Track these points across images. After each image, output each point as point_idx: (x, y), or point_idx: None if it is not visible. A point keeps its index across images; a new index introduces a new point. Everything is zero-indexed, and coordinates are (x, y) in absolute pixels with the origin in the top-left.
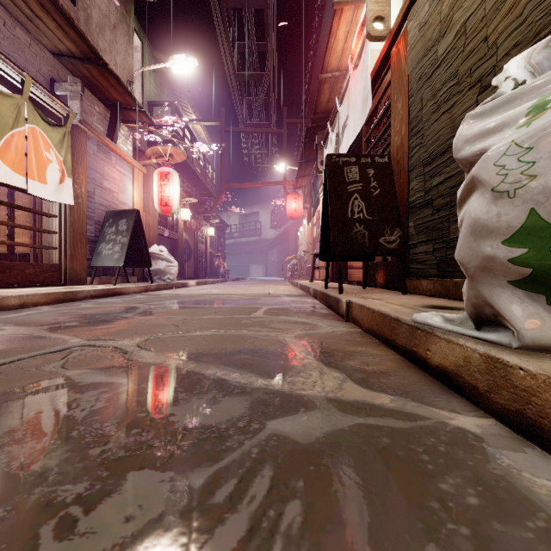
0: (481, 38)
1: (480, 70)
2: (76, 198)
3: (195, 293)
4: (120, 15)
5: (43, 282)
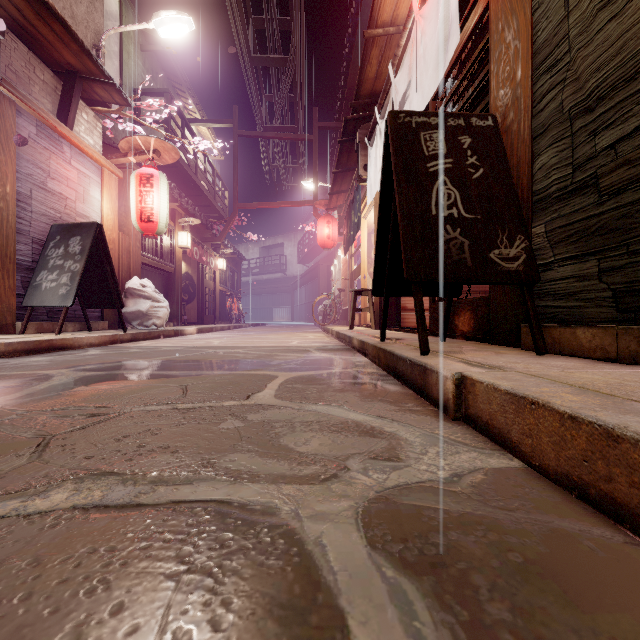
0: None
1: None
2: None
3: (185, 345)
4: None
5: None
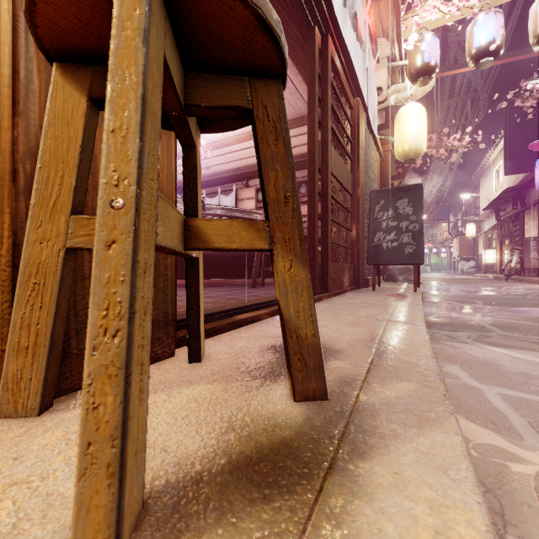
0: None
1: None
2: None
3: None
4: None
5: None
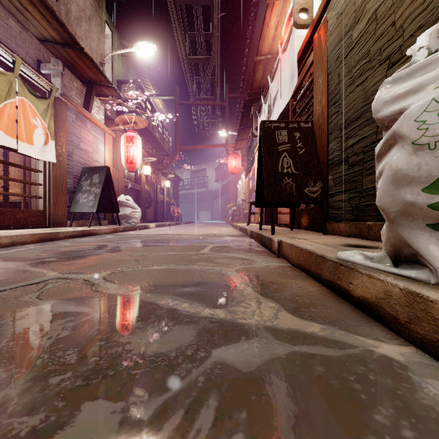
0: (390, 23)
1: (389, 49)
2: (58, 157)
3: (154, 233)
4: (94, 10)
5: (31, 225)
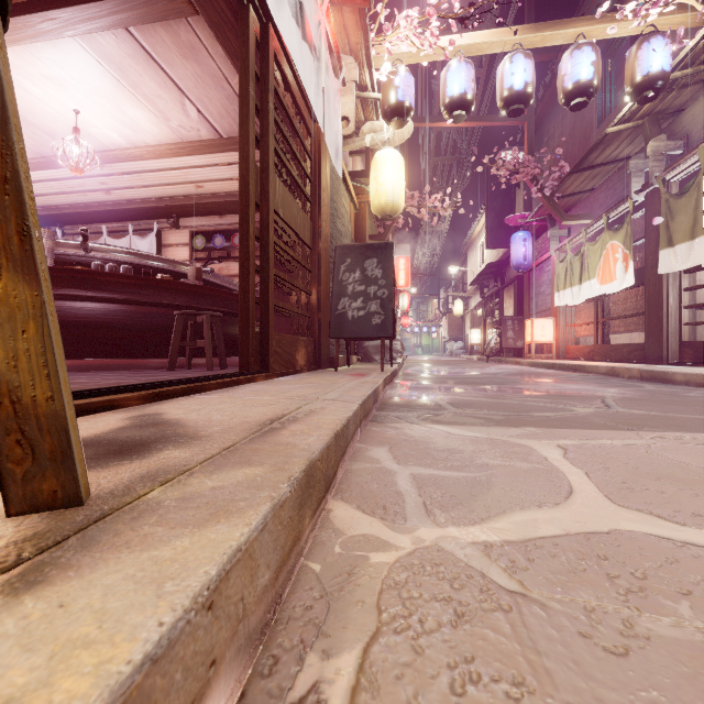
0: None
1: None
2: None
3: None
4: None
5: None
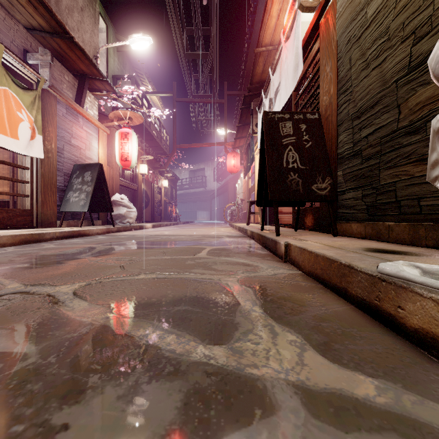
0: None
1: (415, 22)
2: (46, 153)
3: (149, 234)
4: (87, 0)
5: (16, 225)
